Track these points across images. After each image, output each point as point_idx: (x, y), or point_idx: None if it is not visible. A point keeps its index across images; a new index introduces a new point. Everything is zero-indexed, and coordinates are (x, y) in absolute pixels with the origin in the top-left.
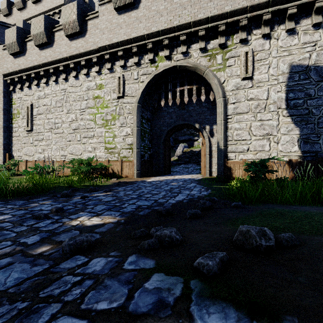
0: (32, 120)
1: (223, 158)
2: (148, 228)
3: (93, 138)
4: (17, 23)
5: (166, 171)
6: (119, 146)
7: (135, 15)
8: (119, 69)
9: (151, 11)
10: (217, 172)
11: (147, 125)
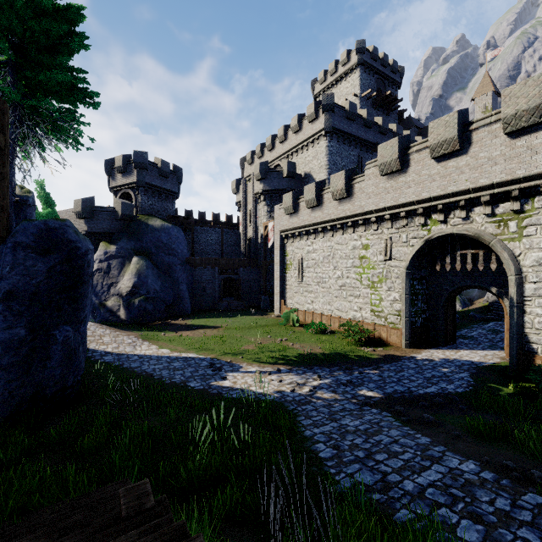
0: (302, 272)
1: (516, 348)
2: (395, 405)
3: (359, 298)
4: (283, 165)
5: (448, 340)
6: (386, 310)
7: (402, 180)
8: (386, 230)
9: (421, 175)
10: (509, 363)
11: (420, 285)
